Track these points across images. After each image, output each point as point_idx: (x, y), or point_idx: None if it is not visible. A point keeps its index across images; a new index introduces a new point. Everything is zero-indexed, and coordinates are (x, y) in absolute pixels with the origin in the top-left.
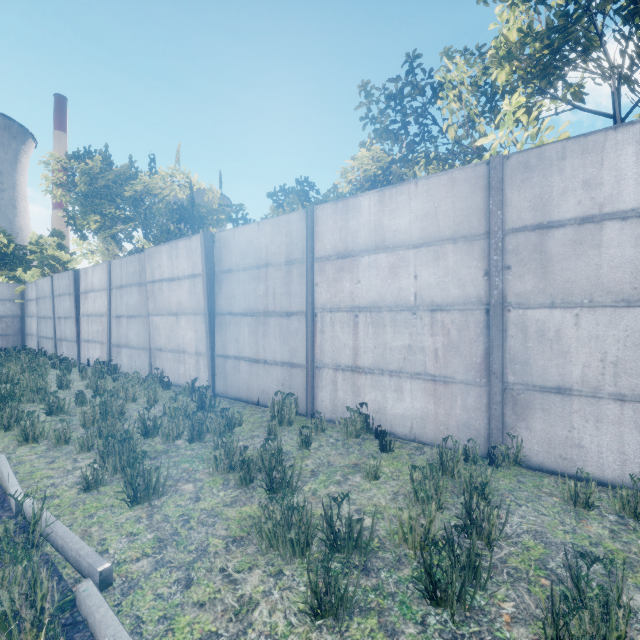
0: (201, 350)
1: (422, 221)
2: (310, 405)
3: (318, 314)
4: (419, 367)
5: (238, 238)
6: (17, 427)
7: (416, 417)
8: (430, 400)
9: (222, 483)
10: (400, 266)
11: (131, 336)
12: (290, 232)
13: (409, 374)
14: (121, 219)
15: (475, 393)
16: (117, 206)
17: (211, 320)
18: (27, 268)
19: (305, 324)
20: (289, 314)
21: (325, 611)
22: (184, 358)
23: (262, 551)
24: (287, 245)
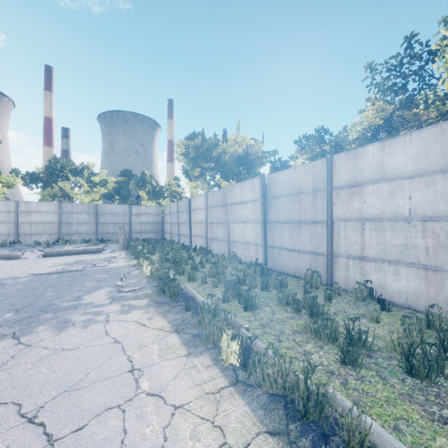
0: (259, 243)
1: (415, 160)
2: (329, 279)
3: (335, 222)
4: (413, 259)
5: (281, 177)
6: (187, 273)
7: (410, 292)
8: (422, 282)
9: (284, 310)
10: (397, 191)
11: (218, 234)
12: (315, 172)
13: (404, 263)
14: (210, 169)
15: None
16: (207, 161)
17: (265, 226)
18: (164, 198)
19: (326, 229)
20: (315, 222)
21: (347, 362)
22: (248, 247)
23: (311, 337)
24: (313, 180)
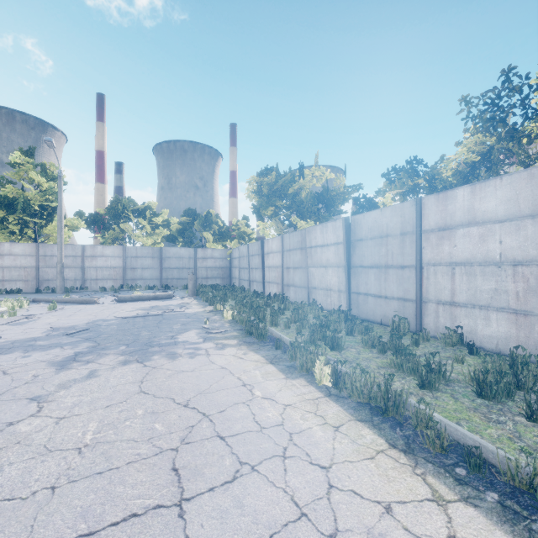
0: (342, 289)
1: (506, 204)
2: (418, 326)
3: (424, 267)
4: (503, 304)
5: (367, 219)
6: (269, 318)
7: (501, 337)
8: (512, 326)
9: (369, 351)
10: (488, 235)
11: (296, 280)
12: (403, 214)
13: (495, 308)
14: (285, 208)
15: None
16: (282, 199)
17: (348, 270)
18: (232, 240)
19: (414, 273)
20: (403, 267)
21: (425, 387)
22: (330, 293)
23: (395, 371)
24: (401, 223)
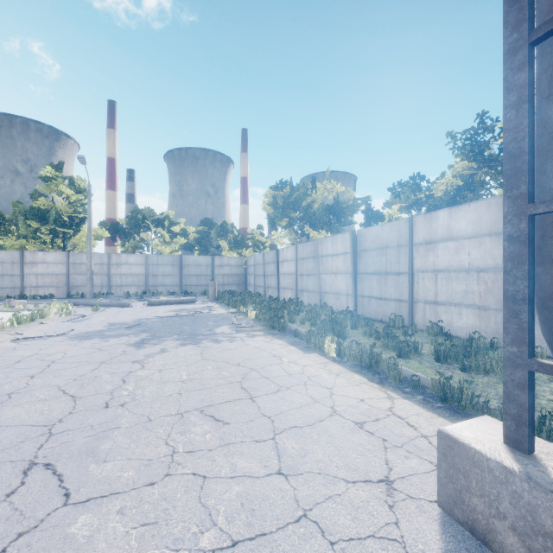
0: (349, 293)
1: (472, 225)
2: (410, 322)
3: (415, 273)
4: (471, 301)
5: (370, 233)
6: (288, 316)
7: (469, 328)
8: (477, 319)
9: (367, 339)
10: (460, 248)
11: (309, 285)
12: (399, 230)
13: (465, 305)
14: (299, 219)
15: (501, 315)
16: (296, 211)
17: (355, 277)
18: (247, 248)
19: (408, 279)
20: (399, 273)
21: (402, 356)
22: (339, 297)
23: (383, 349)
24: (398, 237)
